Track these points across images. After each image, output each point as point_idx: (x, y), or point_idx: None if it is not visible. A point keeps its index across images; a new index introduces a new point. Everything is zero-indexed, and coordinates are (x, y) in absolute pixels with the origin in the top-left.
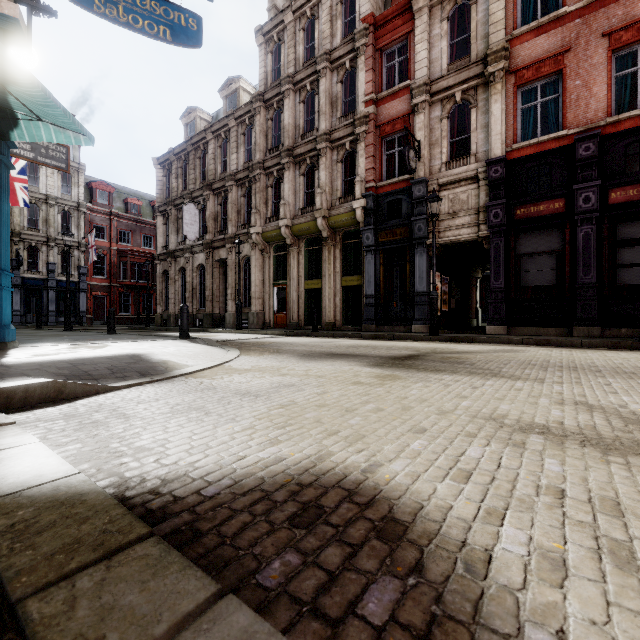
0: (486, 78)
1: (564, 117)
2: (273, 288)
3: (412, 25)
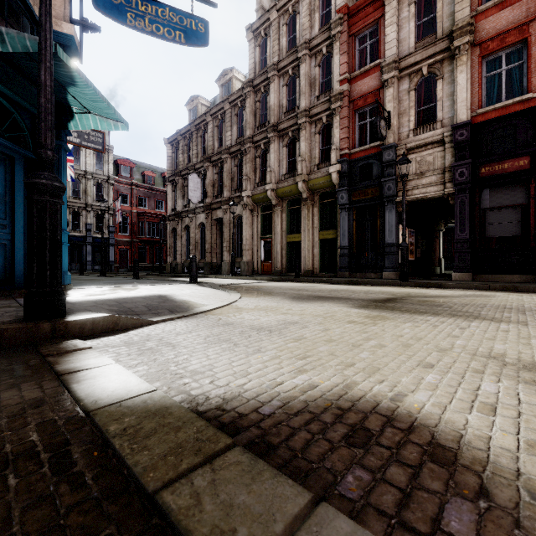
0: (451, 52)
1: (529, 81)
2: (260, 241)
3: (382, 11)
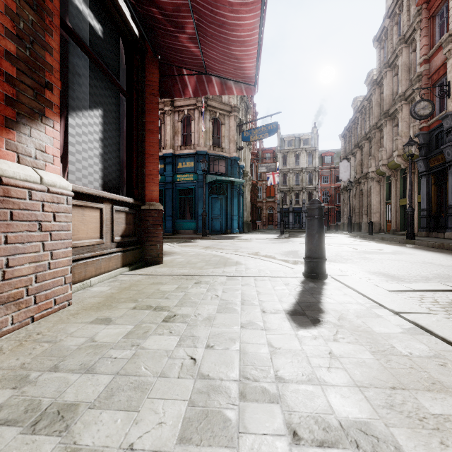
0: None
1: None
2: (385, 205)
3: None
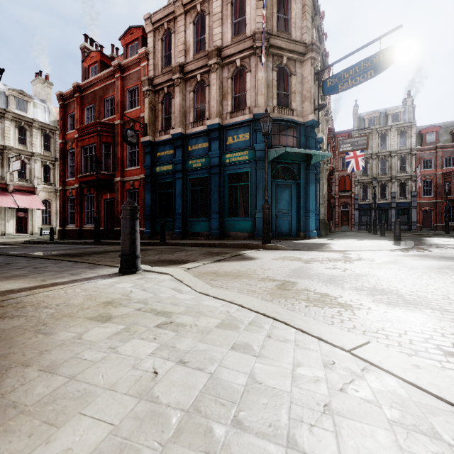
0: None
1: None
2: None
3: None
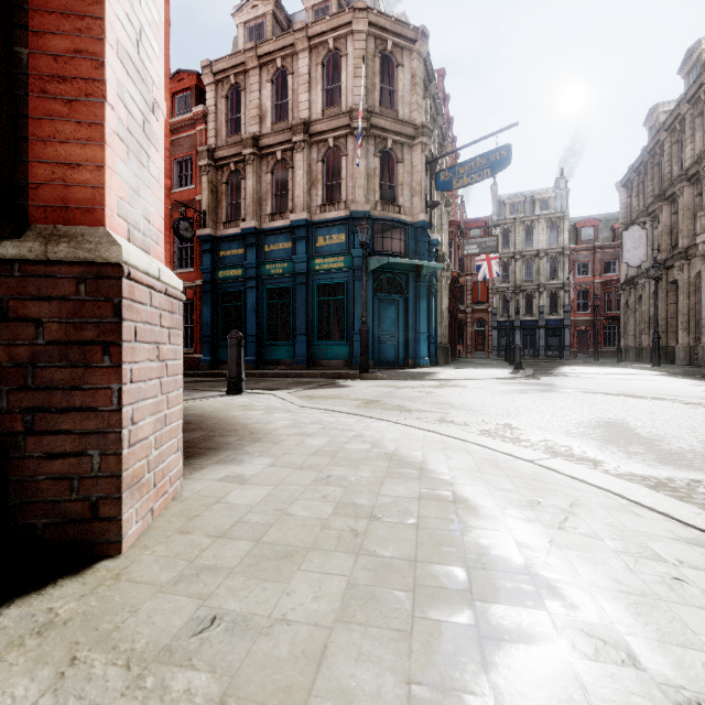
0: None
1: None
2: None
3: None
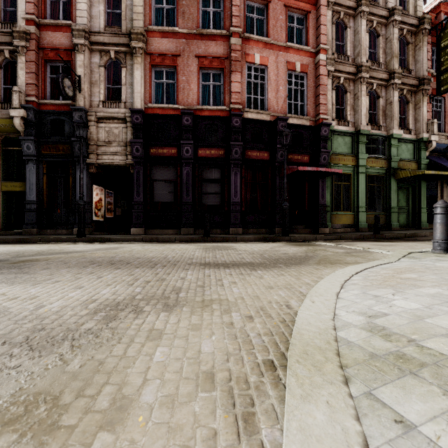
0: (132, 50)
1: (177, 97)
2: None
3: None
